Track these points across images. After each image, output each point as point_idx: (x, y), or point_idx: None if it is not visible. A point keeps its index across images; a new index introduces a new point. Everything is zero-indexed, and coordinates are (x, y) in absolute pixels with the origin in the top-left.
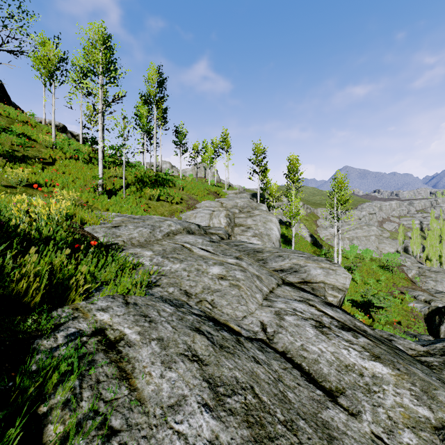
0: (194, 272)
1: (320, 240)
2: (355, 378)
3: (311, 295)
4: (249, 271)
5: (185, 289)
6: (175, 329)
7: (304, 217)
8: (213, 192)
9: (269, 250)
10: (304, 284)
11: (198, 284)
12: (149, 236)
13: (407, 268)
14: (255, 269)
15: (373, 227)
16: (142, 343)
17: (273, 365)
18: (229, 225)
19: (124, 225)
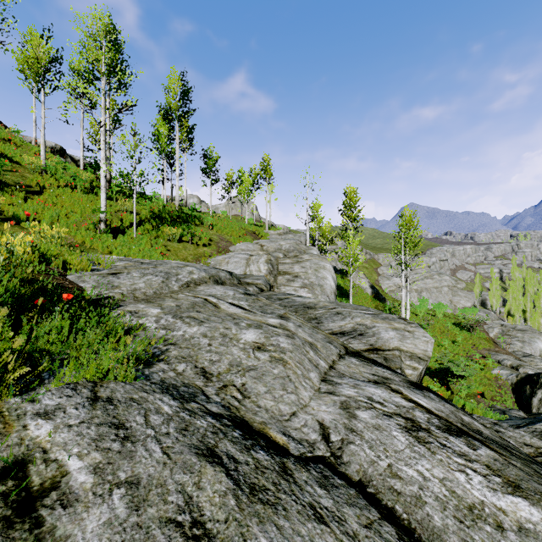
0: (218, 340)
1: (383, 293)
2: (492, 536)
3: (387, 370)
4: (299, 336)
5: (202, 366)
6: (167, 457)
7: (363, 264)
8: (251, 232)
9: (324, 305)
10: (374, 352)
11: (223, 357)
12: (160, 287)
13: (487, 325)
14: (307, 333)
15: (446, 276)
16: (93, 496)
17: (348, 520)
18: (271, 273)
19: (127, 272)
